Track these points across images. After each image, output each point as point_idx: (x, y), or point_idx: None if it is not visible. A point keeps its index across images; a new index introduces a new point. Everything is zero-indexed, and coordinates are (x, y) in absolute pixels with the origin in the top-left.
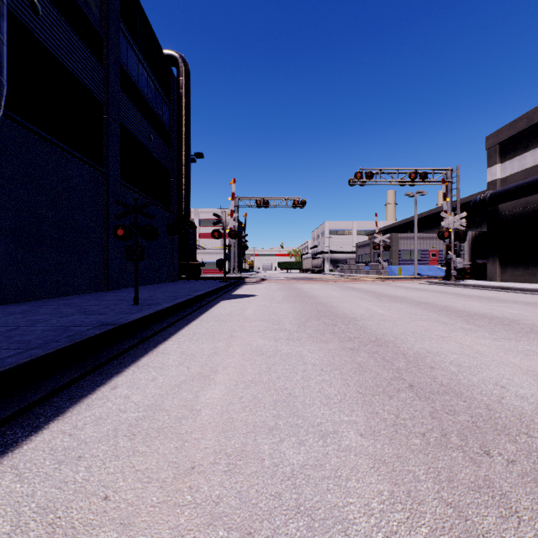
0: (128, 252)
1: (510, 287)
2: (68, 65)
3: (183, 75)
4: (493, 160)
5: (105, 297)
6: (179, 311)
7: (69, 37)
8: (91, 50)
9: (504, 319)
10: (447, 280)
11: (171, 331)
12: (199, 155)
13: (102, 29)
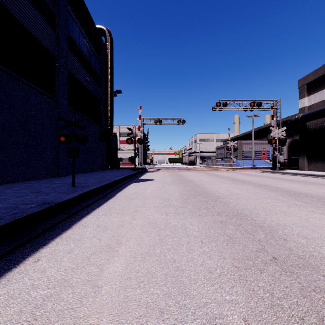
0: (68, 152)
1: (315, 174)
2: (31, 30)
3: (108, 41)
4: (302, 95)
5: (55, 181)
6: (102, 191)
7: (32, 12)
8: (47, 22)
9: (321, 197)
10: (274, 169)
11: (93, 207)
12: (119, 91)
13: (55, 9)
